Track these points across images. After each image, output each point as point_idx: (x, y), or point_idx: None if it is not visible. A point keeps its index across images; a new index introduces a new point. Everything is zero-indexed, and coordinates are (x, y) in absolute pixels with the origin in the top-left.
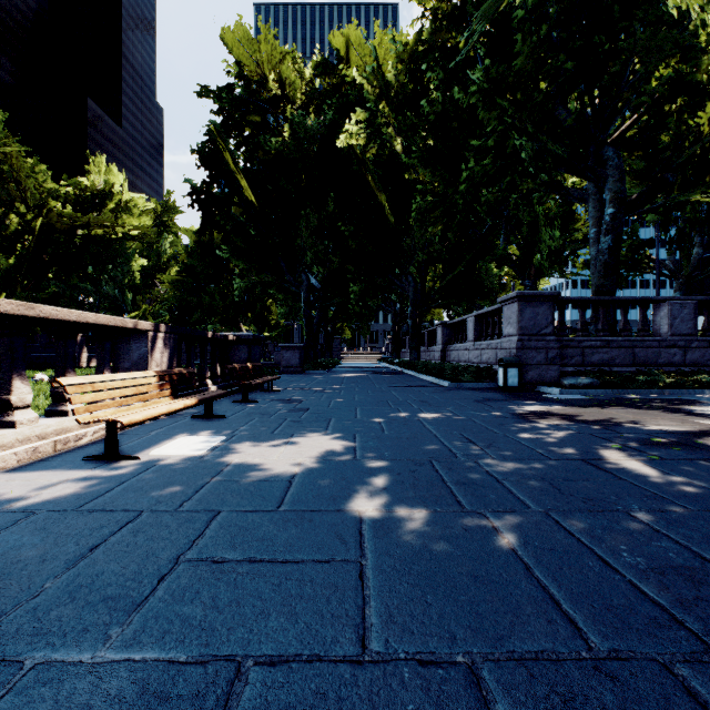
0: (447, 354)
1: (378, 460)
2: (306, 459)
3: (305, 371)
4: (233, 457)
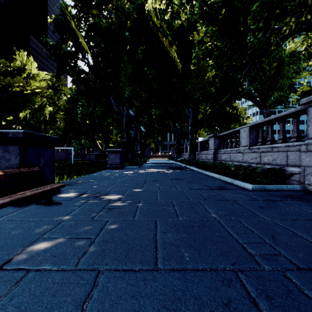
0: (218, 156)
1: None
2: None
3: (124, 166)
4: None
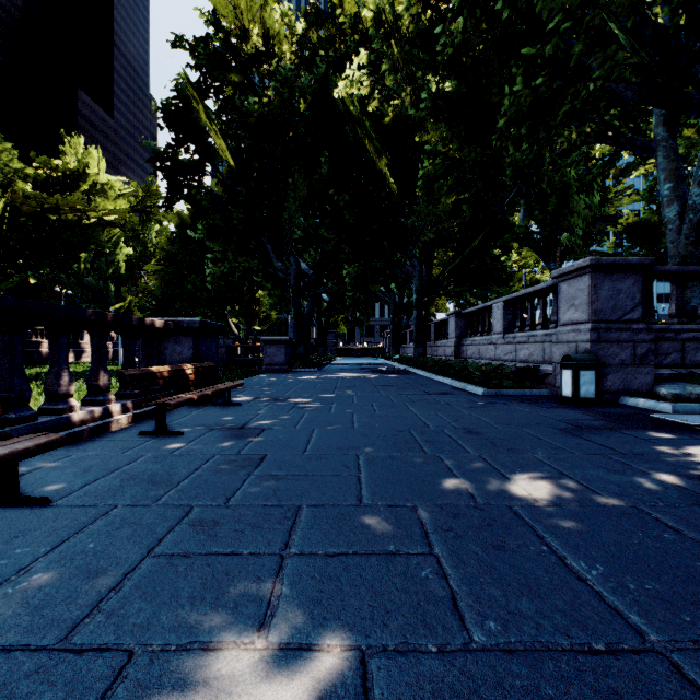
0: (462, 349)
1: None
2: None
3: (293, 369)
4: None
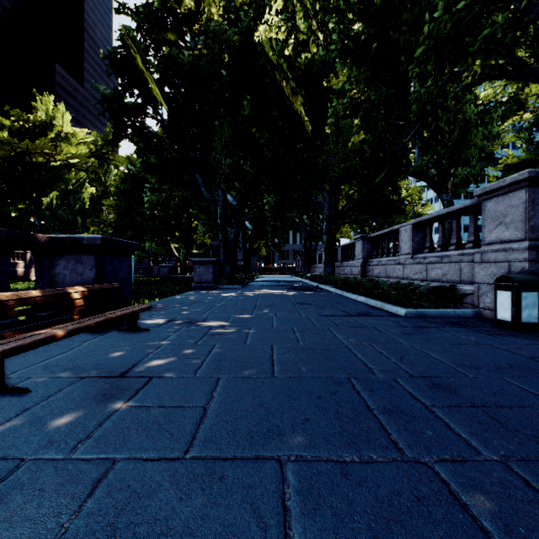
0: (368, 269)
1: None
2: None
3: (219, 286)
4: None
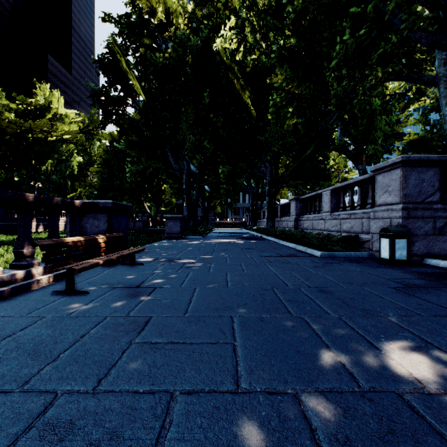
0: (300, 223)
1: None
2: None
3: (185, 236)
4: None
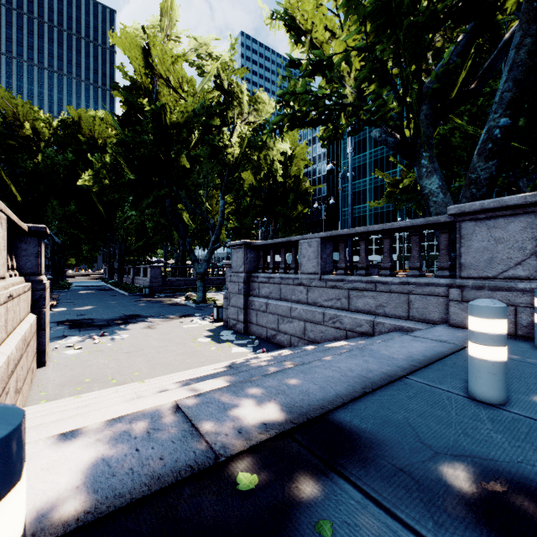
0: (135, 280)
1: (101, 307)
2: (88, 308)
3: (54, 290)
4: (74, 309)
